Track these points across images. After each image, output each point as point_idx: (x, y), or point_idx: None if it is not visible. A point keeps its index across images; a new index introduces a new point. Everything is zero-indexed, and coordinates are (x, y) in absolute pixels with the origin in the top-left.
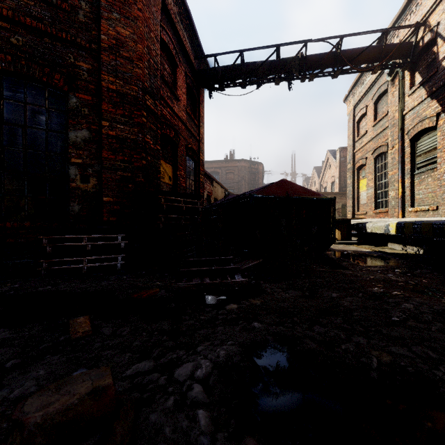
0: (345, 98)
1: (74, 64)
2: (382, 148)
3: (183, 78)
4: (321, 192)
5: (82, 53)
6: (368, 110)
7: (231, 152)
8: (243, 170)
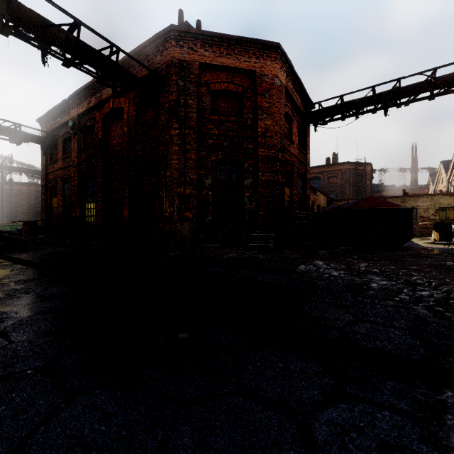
0: None
1: (246, 147)
2: None
3: (296, 125)
4: (442, 193)
5: (249, 140)
6: None
7: (334, 156)
8: (346, 173)
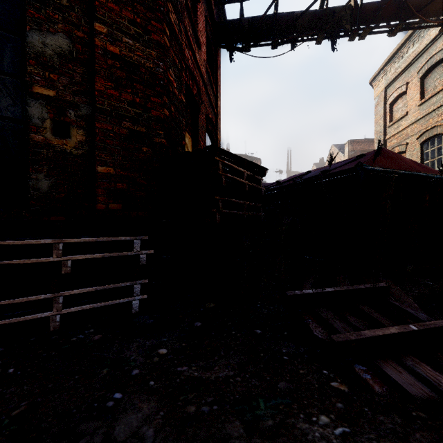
0: (373, 78)
1: None
2: (436, 129)
3: (203, 23)
4: None
5: None
6: (410, 88)
7: (228, 147)
8: None
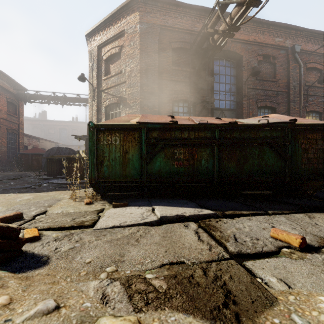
0: None
1: None
2: None
3: (5, 100)
4: None
5: None
6: None
7: (76, 116)
8: (83, 129)
